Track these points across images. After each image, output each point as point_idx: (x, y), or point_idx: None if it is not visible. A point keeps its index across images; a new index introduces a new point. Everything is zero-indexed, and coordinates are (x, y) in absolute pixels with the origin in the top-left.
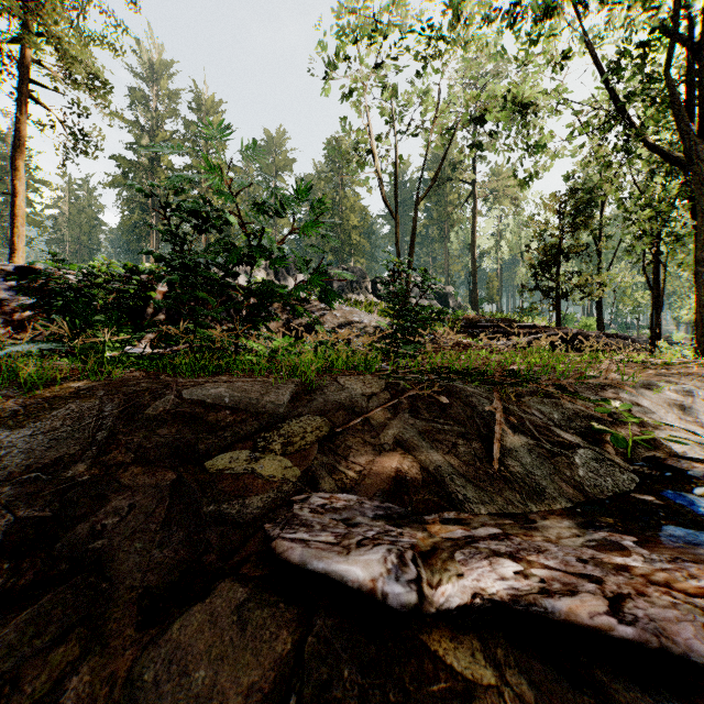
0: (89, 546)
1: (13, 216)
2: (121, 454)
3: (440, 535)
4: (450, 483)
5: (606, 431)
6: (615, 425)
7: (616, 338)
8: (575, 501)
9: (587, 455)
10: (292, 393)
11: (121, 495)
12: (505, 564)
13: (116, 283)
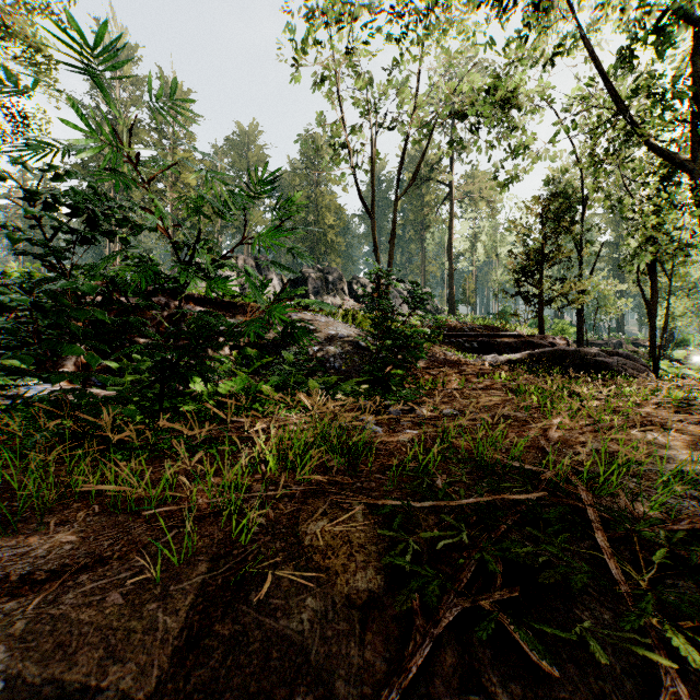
0: None
1: None
2: None
3: None
4: None
5: None
6: None
7: (617, 356)
8: None
9: None
10: (192, 613)
11: None
12: None
13: None
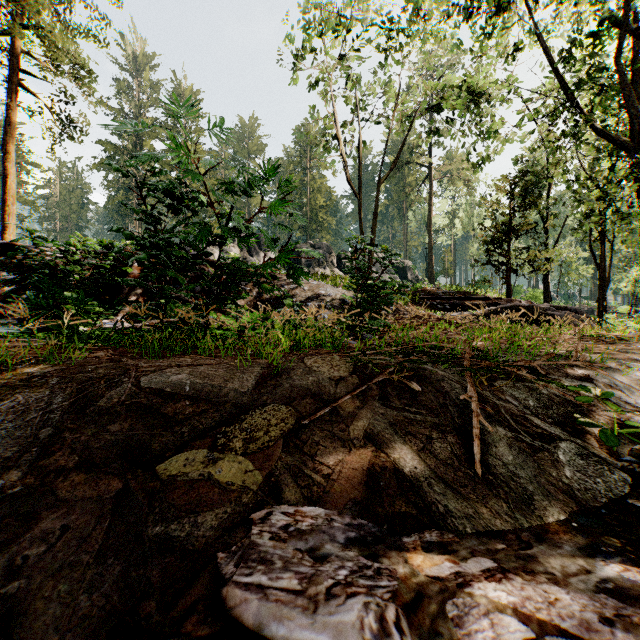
0: (2, 590)
1: (4, 195)
2: (64, 457)
3: (424, 571)
4: (428, 490)
5: (592, 425)
6: (592, 411)
7: (566, 310)
8: (568, 510)
9: (571, 450)
10: (257, 377)
11: (55, 513)
12: (511, 626)
13: (93, 259)
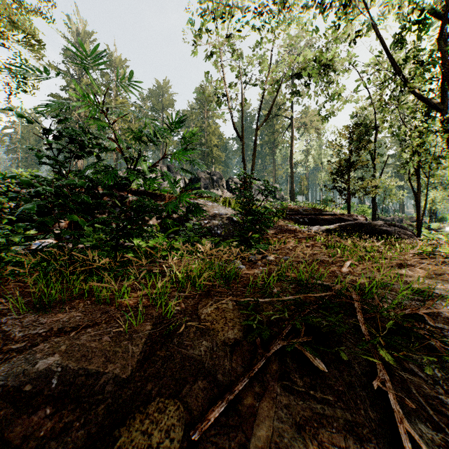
0: None
1: None
2: None
3: None
4: None
5: None
6: None
7: (394, 226)
8: None
9: None
10: (145, 346)
11: None
12: None
13: (26, 189)
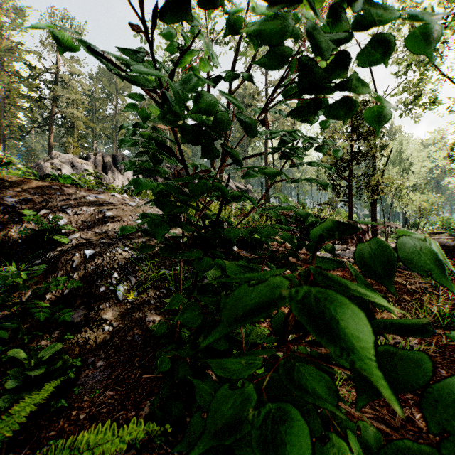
0: None
1: None
2: None
3: None
4: None
5: None
6: None
7: None
8: None
9: None
10: None
11: None
12: None
13: None
